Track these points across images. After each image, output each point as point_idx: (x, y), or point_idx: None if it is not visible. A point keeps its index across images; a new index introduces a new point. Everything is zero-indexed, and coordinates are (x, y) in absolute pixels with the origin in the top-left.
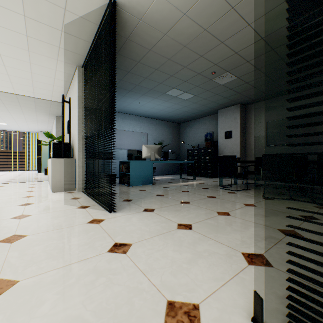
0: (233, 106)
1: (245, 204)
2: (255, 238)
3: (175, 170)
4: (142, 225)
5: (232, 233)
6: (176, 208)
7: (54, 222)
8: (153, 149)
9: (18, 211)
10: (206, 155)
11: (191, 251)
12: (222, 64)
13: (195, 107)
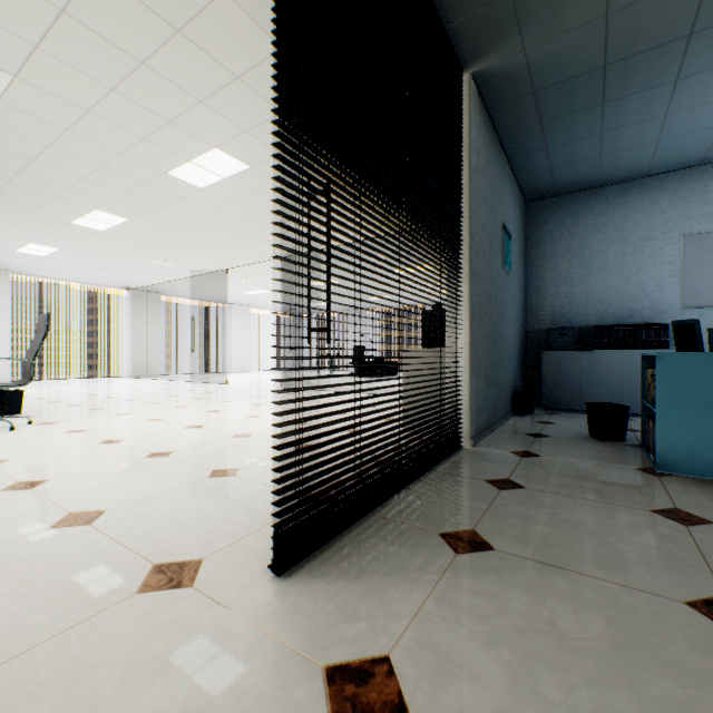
0: None
1: None
2: None
3: None
4: None
5: None
6: None
7: (179, 514)
8: None
9: (256, 459)
10: None
11: None
12: None
13: None
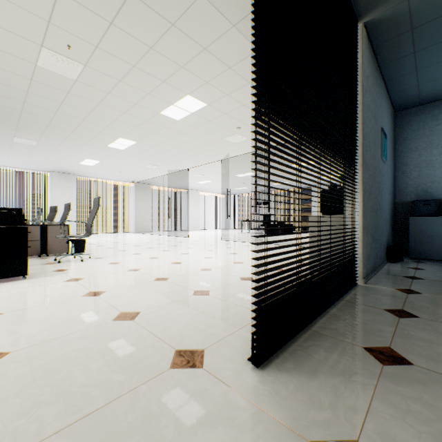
0: None
1: None
2: None
3: None
4: None
5: None
6: None
7: (182, 318)
8: None
9: (218, 285)
10: None
11: None
12: None
13: None
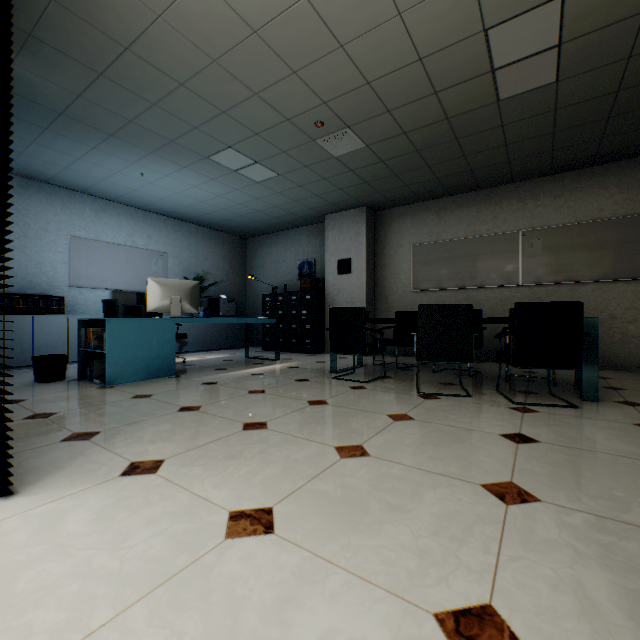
0: (354, 209)
1: (392, 415)
2: (448, 531)
3: (235, 339)
4: (99, 545)
5: (387, 523)
6: (230, 447)
7: None
8: (177, 289)
9: None
10: (301, 307)
11: None
12: (339, 105)
13: (279, 202)
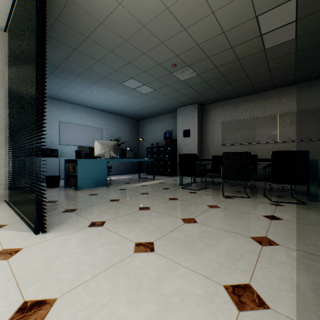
0: (191, 105)
1: (209, 205)
2: (232, 255)
3: (133, 169)
4: (83, 252)
5: (205, 250)
6: (133, 217)
7: None
8: (107, 145)
9: None
10: (165, 153)
11: (154, 298)
12: (184, 56)
13: (155, 103)
